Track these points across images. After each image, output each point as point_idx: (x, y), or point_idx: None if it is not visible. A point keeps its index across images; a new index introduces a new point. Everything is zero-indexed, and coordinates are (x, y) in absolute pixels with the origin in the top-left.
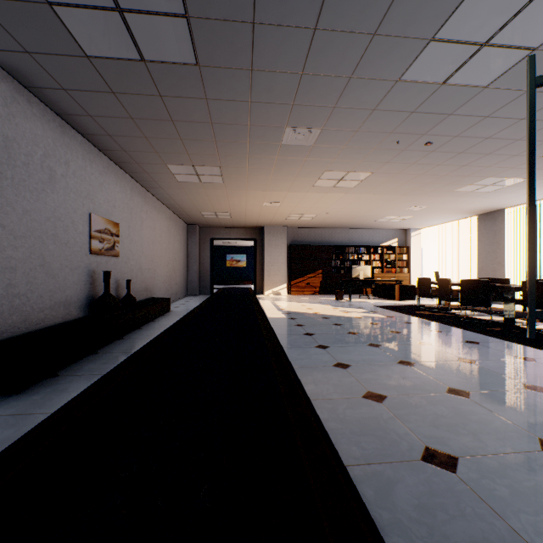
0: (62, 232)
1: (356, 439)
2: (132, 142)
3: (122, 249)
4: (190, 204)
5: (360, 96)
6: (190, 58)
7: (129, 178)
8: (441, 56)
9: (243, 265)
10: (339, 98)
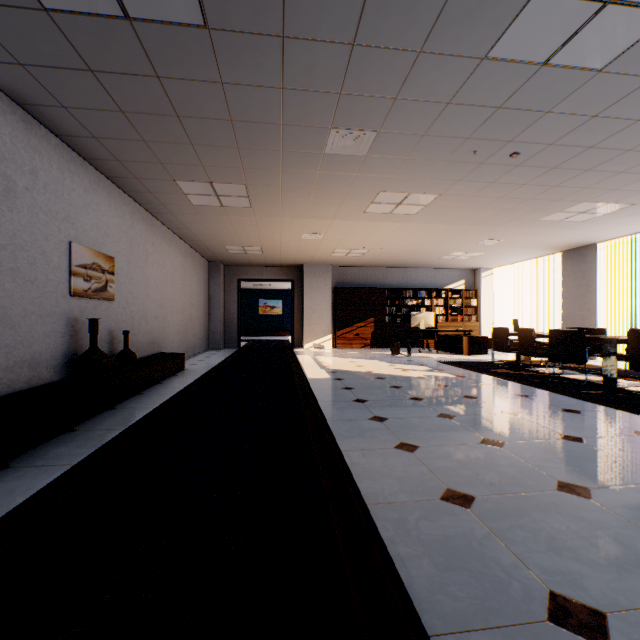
0: (26, 266)
1: (441, 579)
2: (127, 148)
3: (118, 290)
4: (210, 236)
5: (431, 82)
6: (195, 15)
7: (128, 199)
8: (547, 19)
9: (278, 313)
10: (403, 85)
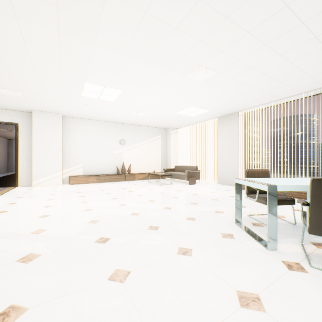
0: None
1: None
2: None
3: None
4: (8, 135)
5: None
6: None
7: None
8: None
9: None
10: None
